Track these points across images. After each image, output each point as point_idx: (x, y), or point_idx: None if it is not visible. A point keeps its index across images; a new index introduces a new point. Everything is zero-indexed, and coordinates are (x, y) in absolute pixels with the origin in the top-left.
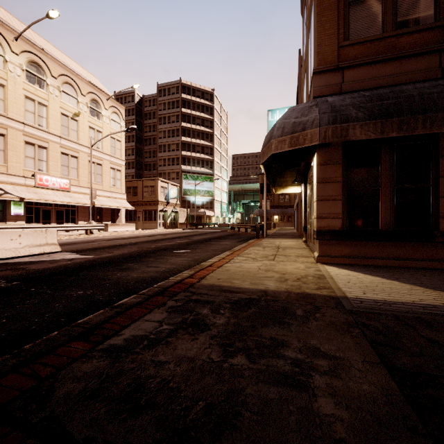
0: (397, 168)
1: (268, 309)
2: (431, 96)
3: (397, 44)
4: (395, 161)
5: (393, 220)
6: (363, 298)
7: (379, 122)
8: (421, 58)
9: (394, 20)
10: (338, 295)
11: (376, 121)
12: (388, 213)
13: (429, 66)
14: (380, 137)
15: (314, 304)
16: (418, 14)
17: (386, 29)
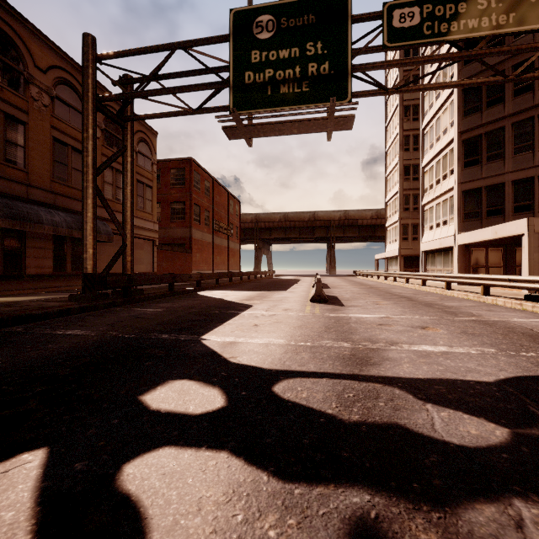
0: (6, 239)
1: (1, 305)
2: (32, 214)
3: (6, 170)
4: (4, 235)
5: (3, 269)
6: (23, 300)
7: (11, 221)
8: (19, 185)
9: (5, 156)
10: (12, 301)
11: (10, 220)
12: (0, 265)
13: (22, 190)
14: (12, 228)
15: (12, 303)
16: (17, 160)
17: (0, 158)
